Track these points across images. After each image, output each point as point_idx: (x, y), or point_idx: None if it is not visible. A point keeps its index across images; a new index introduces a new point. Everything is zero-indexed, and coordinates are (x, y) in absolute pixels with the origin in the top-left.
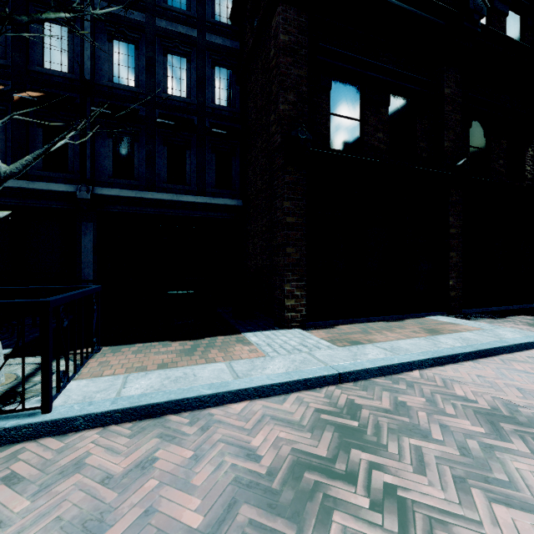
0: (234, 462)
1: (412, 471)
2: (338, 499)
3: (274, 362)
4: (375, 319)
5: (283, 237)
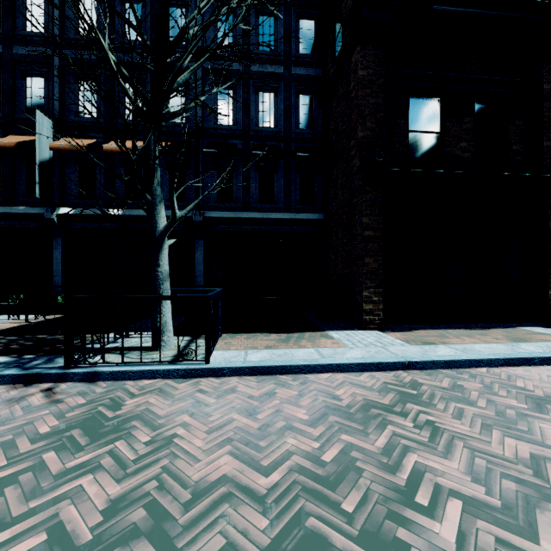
0: (324, 399)
1: (451, 417)
2: (392, 421)
3: (352, 351)
4: (457, 327)
5: (361, 249)
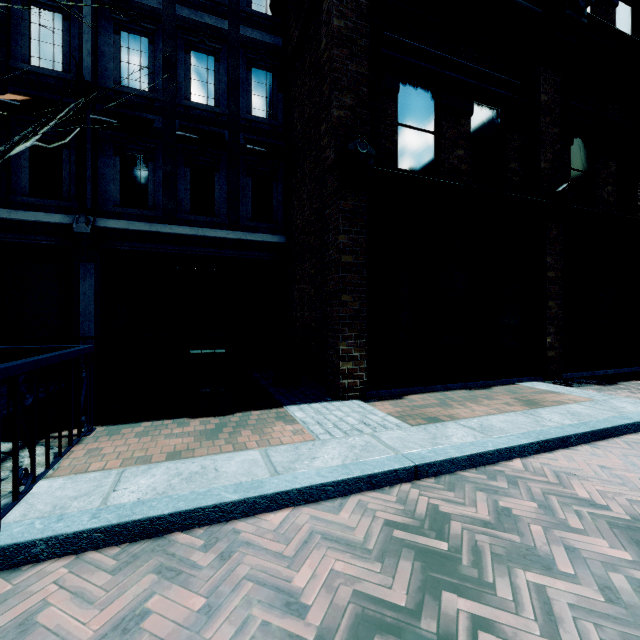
0: (265, 618)
1: (539, 632)
2: None
3: (326, 449)
4: (455, 387)
5: (337, 281)
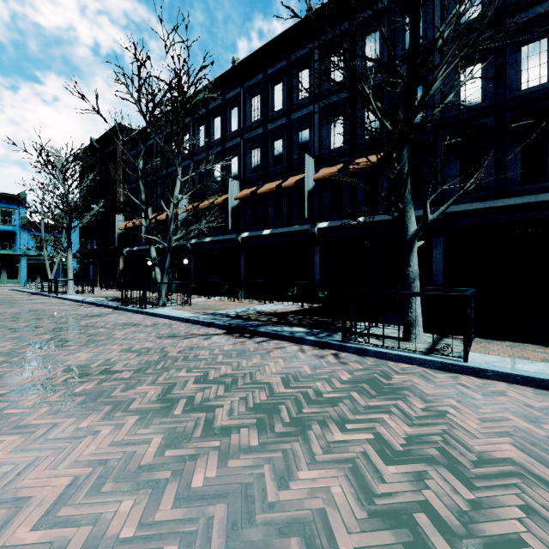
0: None
1: None
2: None
3: None
4: None
5: None
